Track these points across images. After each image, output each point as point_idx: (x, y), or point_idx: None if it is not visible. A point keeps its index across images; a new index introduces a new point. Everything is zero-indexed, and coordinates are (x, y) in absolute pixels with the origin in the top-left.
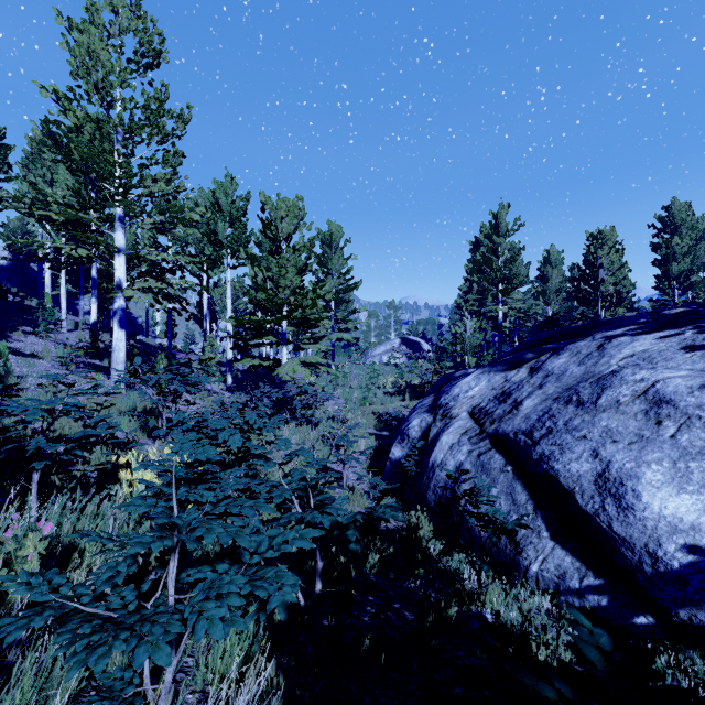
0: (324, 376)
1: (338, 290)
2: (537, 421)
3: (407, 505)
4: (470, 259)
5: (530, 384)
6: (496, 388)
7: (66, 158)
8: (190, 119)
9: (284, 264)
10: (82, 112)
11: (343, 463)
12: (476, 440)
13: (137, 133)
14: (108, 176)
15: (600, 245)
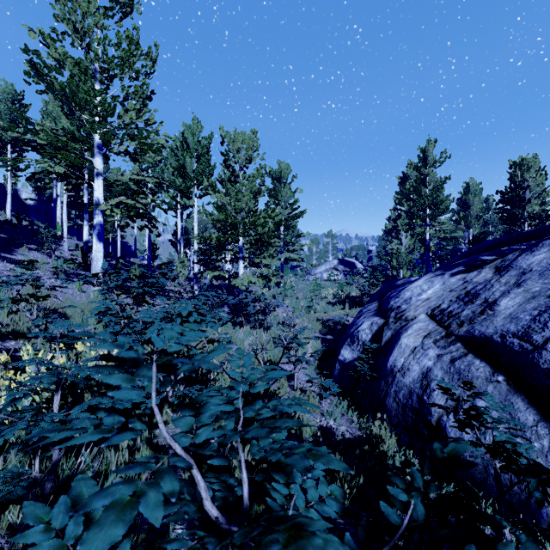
0: (275, 289)
1: (286, 218)
2: (531, 321)
3: (359, 409)
4: (398, 191)
5: (501, 283)
6: (455, 289)
7: (49, 89)
8: (157, 56)
9: (240, 189)
10: (63, 50)
11: (293, 364)
12: (444, 343)
13: (110, 68)
14: (84, 104)
15: (527, 168)
